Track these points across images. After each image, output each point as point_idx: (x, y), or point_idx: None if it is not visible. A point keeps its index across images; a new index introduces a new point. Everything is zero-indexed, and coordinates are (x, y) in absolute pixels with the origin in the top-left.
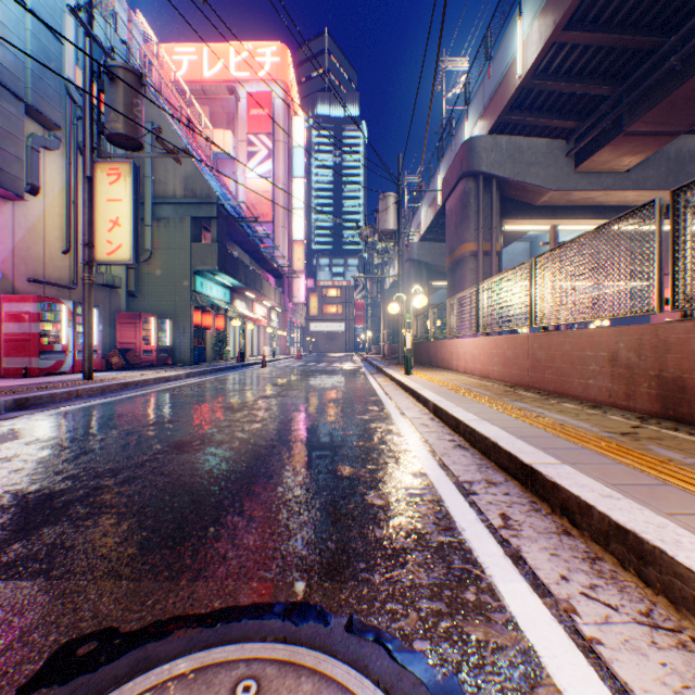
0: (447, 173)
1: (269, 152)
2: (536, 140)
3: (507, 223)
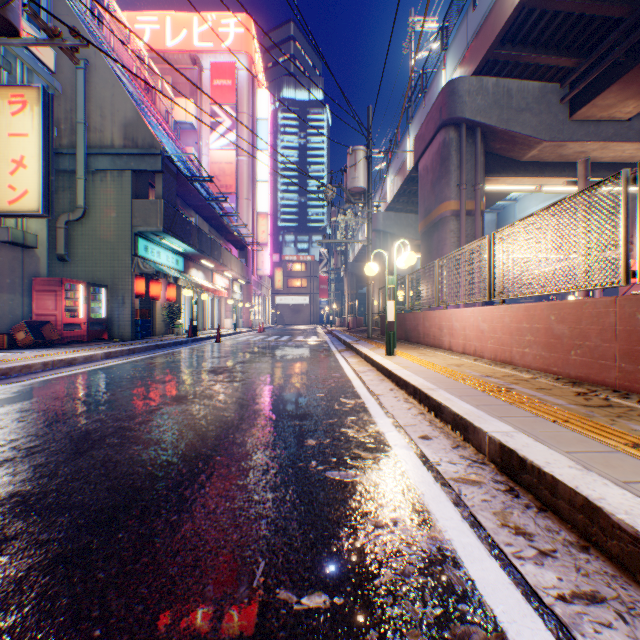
0: (422, 127)
1: (233, 123)
2: (527, 83)
3: (489, 181)
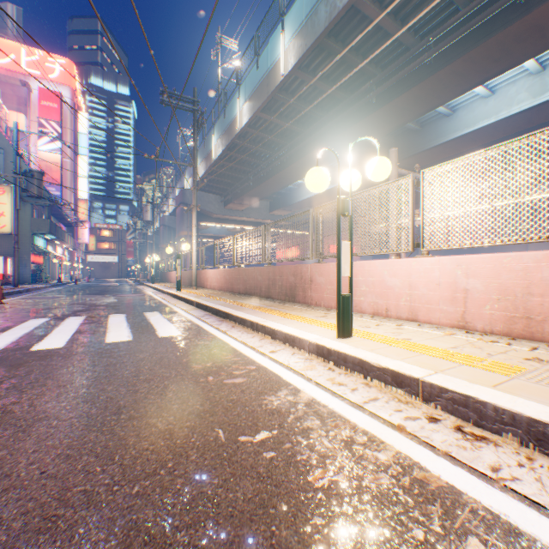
0: (177, 197)
1: (60, 135)
2: (211, 194)
3: (203, 223)
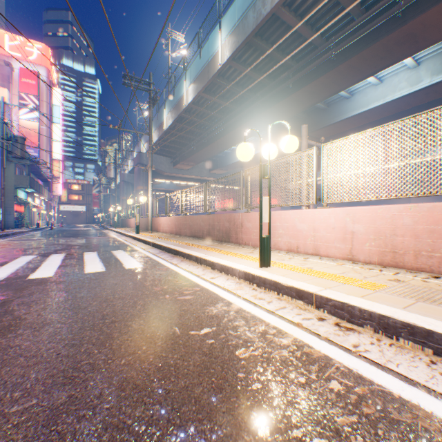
0: (135, 158)
1: (37, 106)
2: (162, 157)
3: (156, 179)
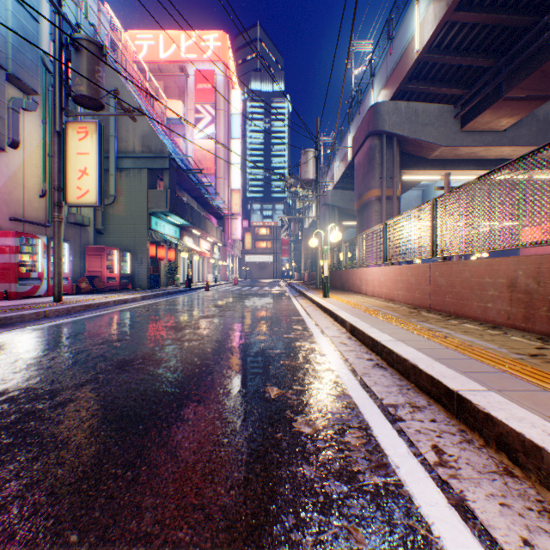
0: (356, 133)
1: (212, 118)
2: (430, 105)
3: (405, 173)
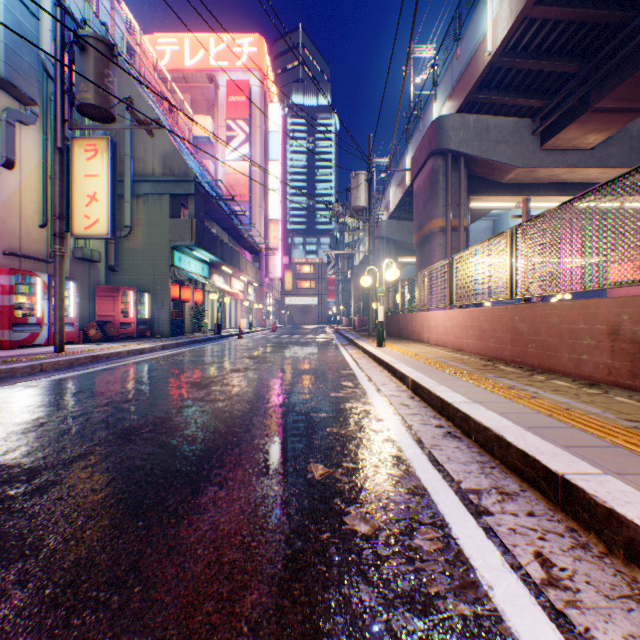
0: (416, 152)
1: (247, 136)
2: (503, 119)
3: (474, 200)
